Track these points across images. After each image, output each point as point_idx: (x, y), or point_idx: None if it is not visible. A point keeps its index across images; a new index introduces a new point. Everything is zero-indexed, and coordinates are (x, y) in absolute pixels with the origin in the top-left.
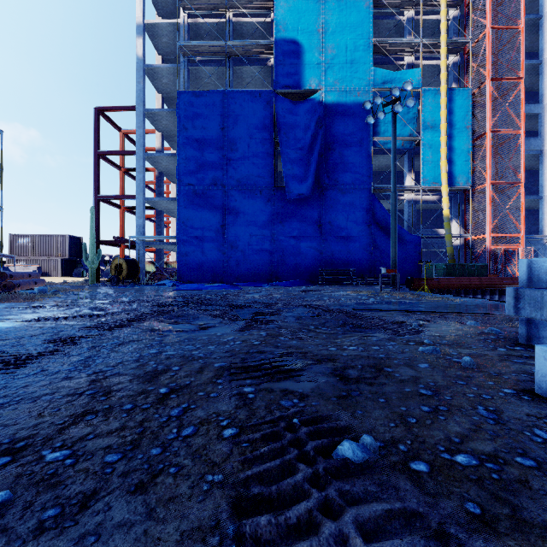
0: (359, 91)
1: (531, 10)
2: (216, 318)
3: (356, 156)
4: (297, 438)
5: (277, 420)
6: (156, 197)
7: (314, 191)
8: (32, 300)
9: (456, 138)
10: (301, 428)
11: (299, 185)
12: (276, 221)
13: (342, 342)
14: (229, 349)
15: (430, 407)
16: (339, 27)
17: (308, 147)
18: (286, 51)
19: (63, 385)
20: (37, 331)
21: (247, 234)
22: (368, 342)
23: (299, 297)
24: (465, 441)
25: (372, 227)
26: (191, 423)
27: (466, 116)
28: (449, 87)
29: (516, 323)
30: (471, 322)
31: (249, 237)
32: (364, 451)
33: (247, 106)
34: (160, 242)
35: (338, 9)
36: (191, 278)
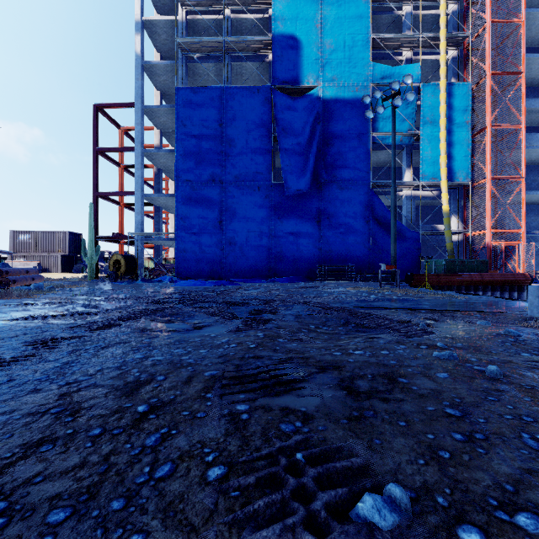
0: (357, 87)
1: (531, 5)
2: (212, 316)
3: (355, 152)
4: (302, 486)
5: (276, 454)
6: (155, 194)
7: (313, 187)
8: (26, 297)
9: (456, 133)
10: (306, 468)
11: (297, 180)
12: (274, 217)
13: (346, 345)
14: (222, 354)
15: (463, 434)
16: (338, 22)
17: (307, 143)
18: (284, 47)
19: (27, 401)
20: (19, 331)
21: (245, 230)
22: (375, 345)
23: (298, 293)
24: (521, 489)
25: (370, 223)
26: (168, 457)
27: (465, 111)
28: (449, 82)
29: (532, 323)
30: (482, 322)
31: (247, 233)
32: (393, 510)
33: (245, 102)
34: (158, 238)
35: (337, 4)
36: (189, 274)
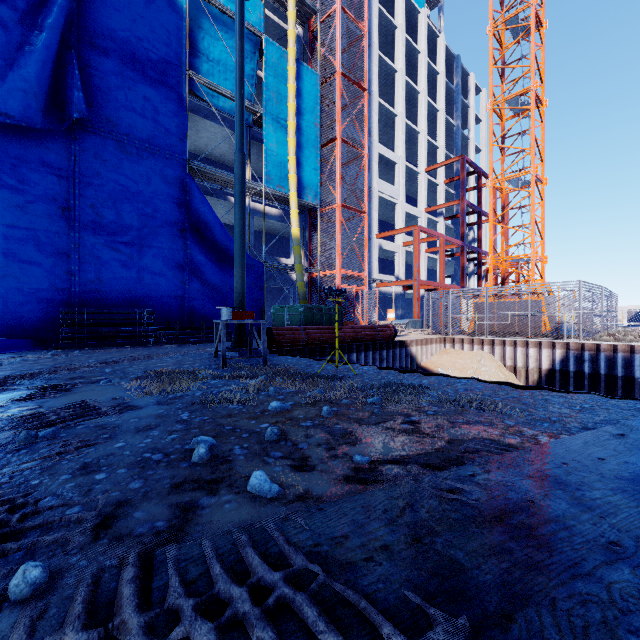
0: None
1: None
2: None
3: (157, 90)
4: None
5: None
6: None
7: (49, 123)
8: None
9: (305, 134)
10: None
11: None
12: None
13: None
14: None
15: None
16: None
17: (30, 7)
18: None
19: None
20: None
21: None
22: None
23: None
24: None
25: (187, 235)
26: None
27: (315, 109)
28: (298, 58)
29: None
30: None
31: None
32: None
33: None
34: None
35: None
36: None
